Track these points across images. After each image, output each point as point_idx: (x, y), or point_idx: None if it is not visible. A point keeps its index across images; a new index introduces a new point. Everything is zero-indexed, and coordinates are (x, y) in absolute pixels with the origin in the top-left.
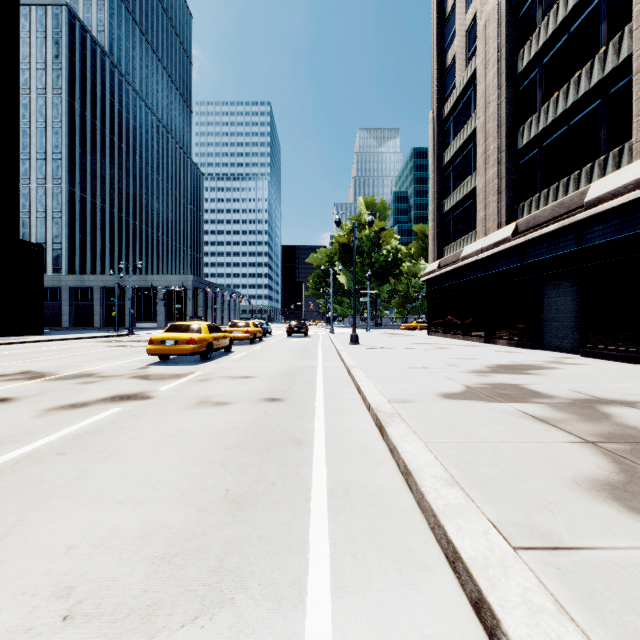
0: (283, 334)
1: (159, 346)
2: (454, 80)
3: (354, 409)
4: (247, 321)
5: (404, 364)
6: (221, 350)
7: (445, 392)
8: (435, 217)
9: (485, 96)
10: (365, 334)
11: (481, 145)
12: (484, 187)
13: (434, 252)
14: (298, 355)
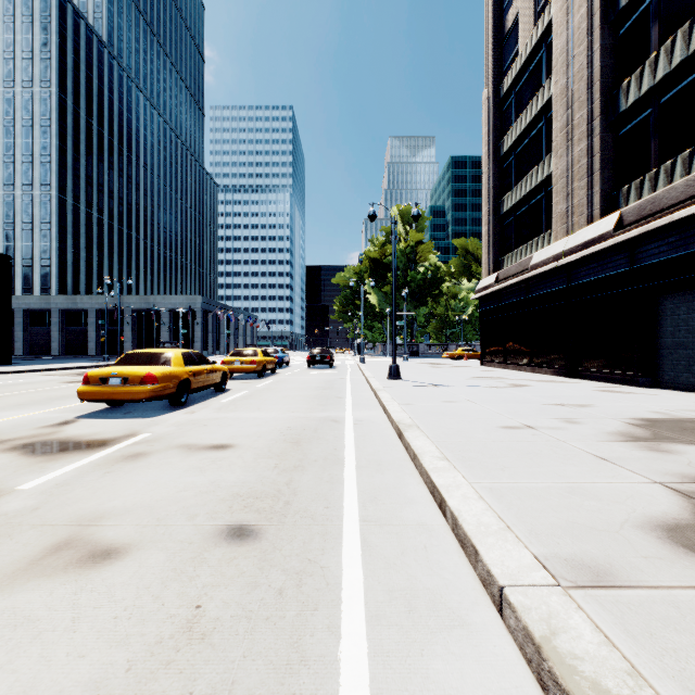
0: (303, 364)
1: (97, 387)
2: (516, 45)
3: (449, 590)
4: (254, 348)
5: (488, 418)
6: (213, 388)
7: (657, 518)
8: (491, 219)
9: (567, 50)
10: (403, 364)
11: (560, 116)
12: (565, 171)
13: (489, 263)
14: (317, 397)
